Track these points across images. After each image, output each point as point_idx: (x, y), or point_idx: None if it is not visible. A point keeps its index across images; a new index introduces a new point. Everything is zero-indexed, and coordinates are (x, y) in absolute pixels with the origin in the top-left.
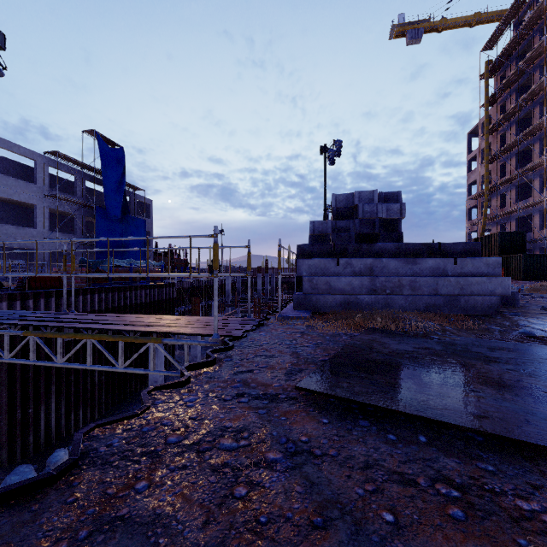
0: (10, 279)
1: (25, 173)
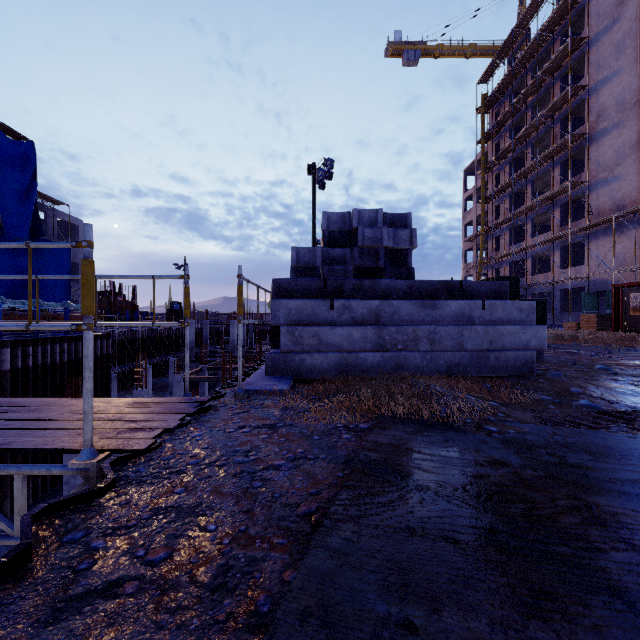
0: None
1: None
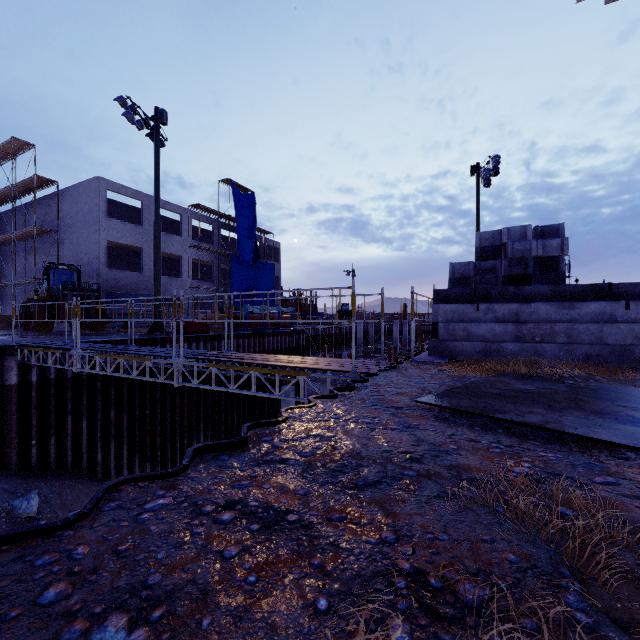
0: (171, 325)
1: (172, 226)
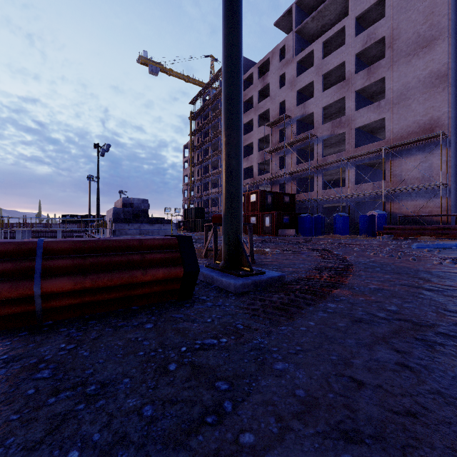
0: None
1: None
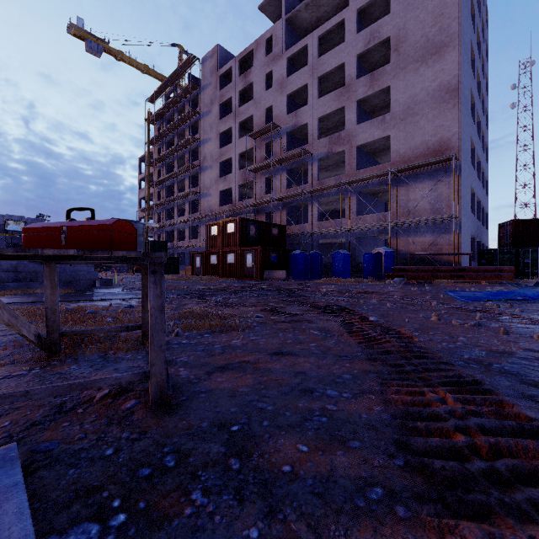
0: None
1: None
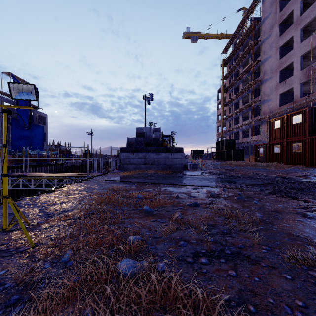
0: None
1: None
